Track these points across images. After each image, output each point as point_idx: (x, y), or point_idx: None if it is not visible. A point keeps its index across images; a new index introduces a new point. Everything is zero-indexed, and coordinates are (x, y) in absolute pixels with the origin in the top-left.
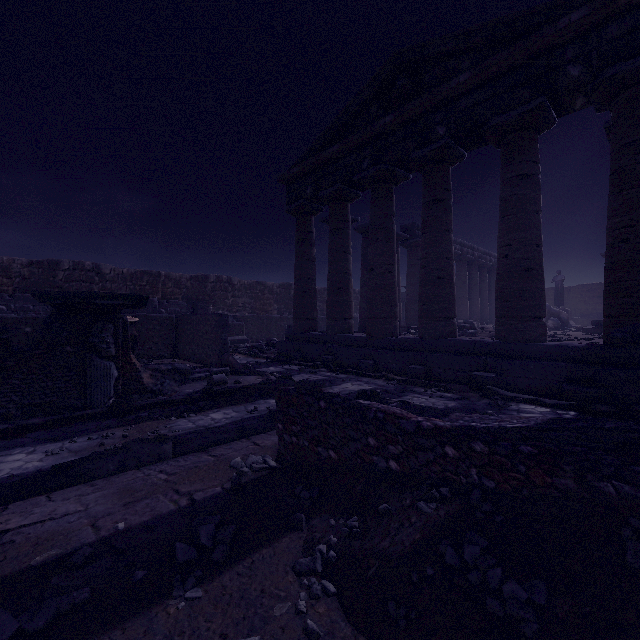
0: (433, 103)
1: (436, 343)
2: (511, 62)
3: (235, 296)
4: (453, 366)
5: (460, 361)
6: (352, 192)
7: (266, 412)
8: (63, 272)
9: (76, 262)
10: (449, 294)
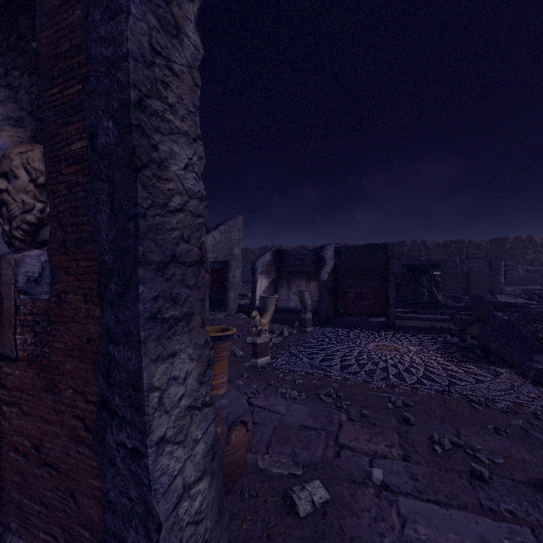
0: None
1: None
2: None
3: (536, 252)
4: None
5: None
6: None
7: None
8: (406, 247)
9: (412, 241)
10: None
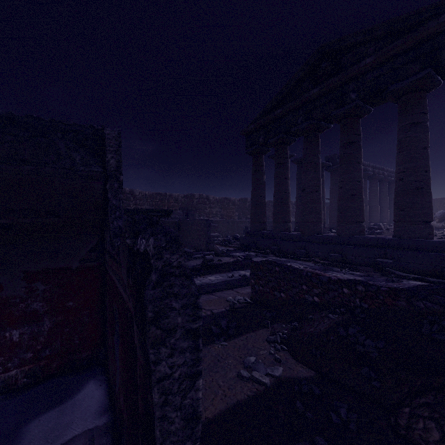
0: (347, 78)
1: (349, 239)
2: (404, 47)
3: (211, 207)
4: (362, 254)
5: (367, 251)
6: (290, 138)
7: (239, 277)
8: None
9: None
10: (359, 206)
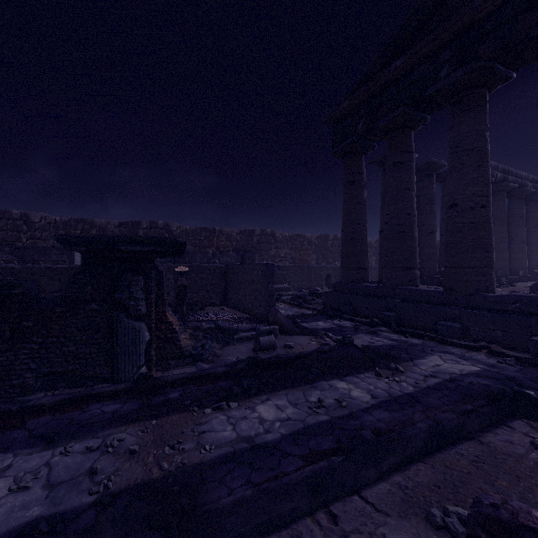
0: None
1: None
2: None
3: (277, 247)
4: None
5: None
6: (418, 115)
7: (338, 412)
8: (142, 230)
9: (152, 222)
10: None
